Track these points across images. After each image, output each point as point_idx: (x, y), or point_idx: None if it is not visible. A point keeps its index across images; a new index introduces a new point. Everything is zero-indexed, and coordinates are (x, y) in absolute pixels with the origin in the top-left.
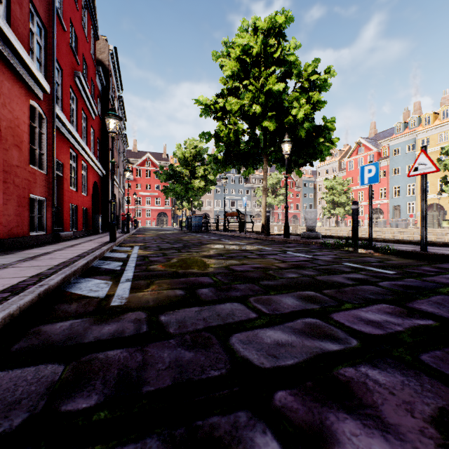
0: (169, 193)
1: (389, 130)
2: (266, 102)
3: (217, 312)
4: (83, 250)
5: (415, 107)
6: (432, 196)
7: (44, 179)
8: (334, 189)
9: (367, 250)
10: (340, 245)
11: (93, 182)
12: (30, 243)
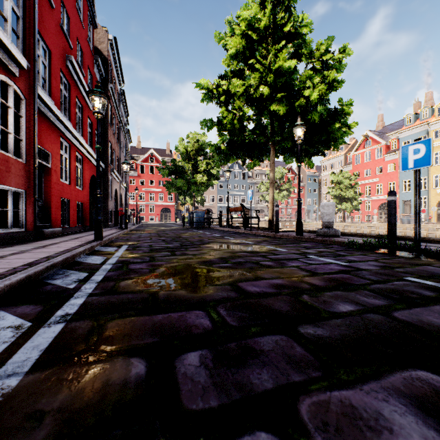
0: (171, 188)
1: (398, 123)
2: (275, 83)
3: None
4: (48, 253)
5: (427, 98)
6: None
7: (22, 168)
8: (341, 183)
9: (413, 254)
10: (373, 246)
11: (91, 175)
12: None
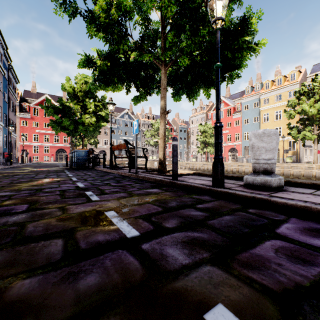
0: (56, 127)
1: (239, 93)
2: None
3: None
4: None
5: (258, 77)
6: None
7: None
8: (206, 132)
9: None
10: None
11: None
12: None
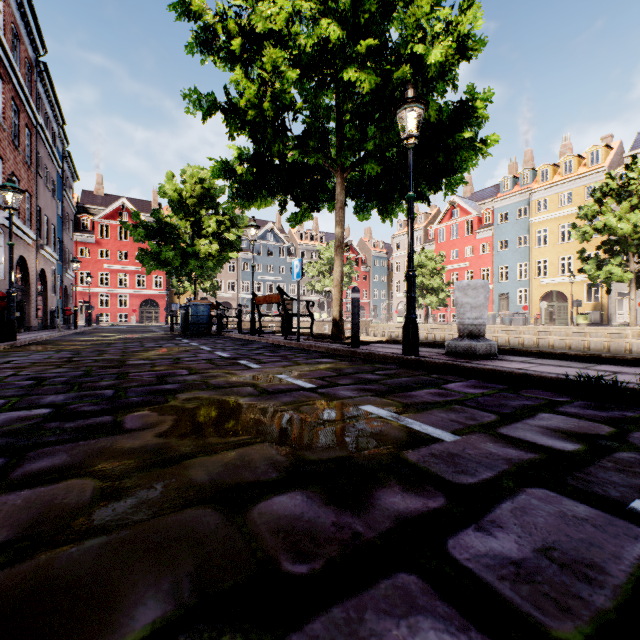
0: (150, 263)
1: (490, 189)
2: (354, 14)
3: None
4: None
5: (526, 157)
6: (551, 281)
7: None
8: (424, 266)
9: None
10: None
11: None
12: None
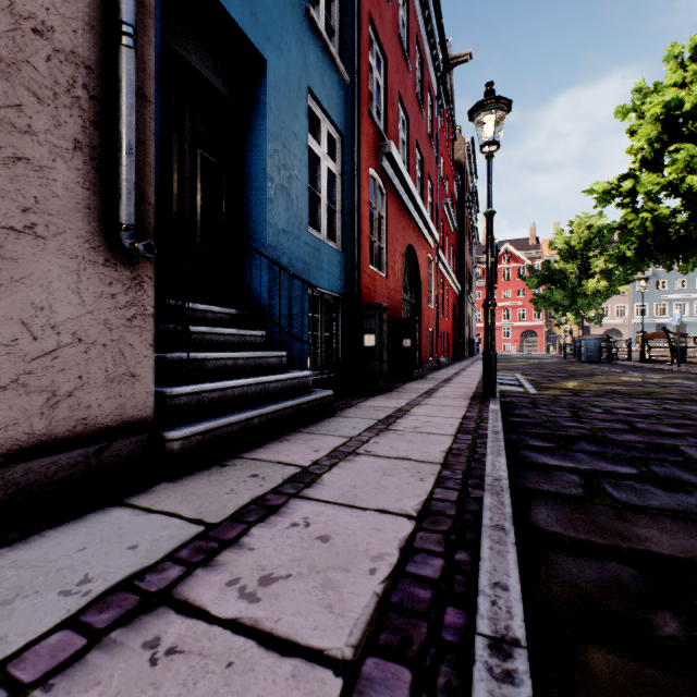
0: (542, 305)
1: None
2: None
3: (590, 399)
4: (479, 373)
5: None
6: None
7: (432, 313)
8: None
9: None
10: None
11: (452, 303)
12: (429, 366)
